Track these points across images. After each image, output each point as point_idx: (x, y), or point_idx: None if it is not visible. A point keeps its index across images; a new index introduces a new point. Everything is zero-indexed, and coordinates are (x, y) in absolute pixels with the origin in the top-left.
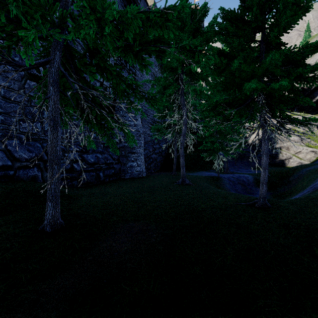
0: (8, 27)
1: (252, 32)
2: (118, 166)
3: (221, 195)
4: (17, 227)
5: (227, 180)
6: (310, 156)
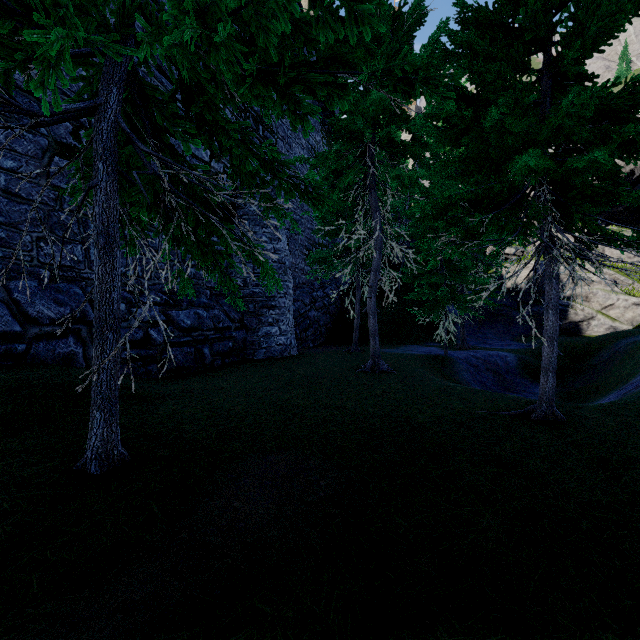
0: (4, 25)
1: (523, 52)
2: (241, 335)
3: (457, 394)
4: (27, 465)
5: (464, 363)
6: (632, 314)
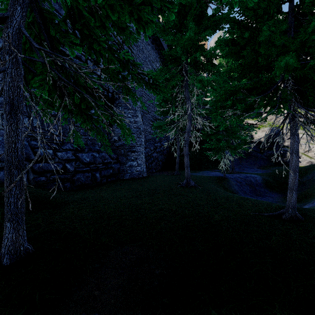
0: None
1: None
2: (117, 166)
3: (235, 200)
4: None
5: (234, 181)
6: None
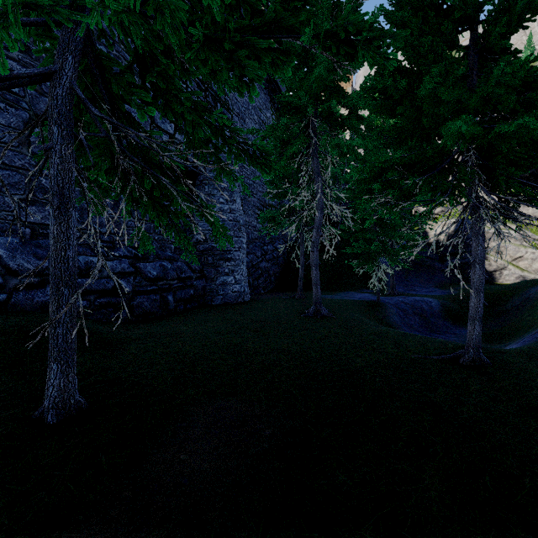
0: None
1: (451, 30)
2: (201, 283)
3: (390, 338)
4: None
5: (394, 308)
6: None
